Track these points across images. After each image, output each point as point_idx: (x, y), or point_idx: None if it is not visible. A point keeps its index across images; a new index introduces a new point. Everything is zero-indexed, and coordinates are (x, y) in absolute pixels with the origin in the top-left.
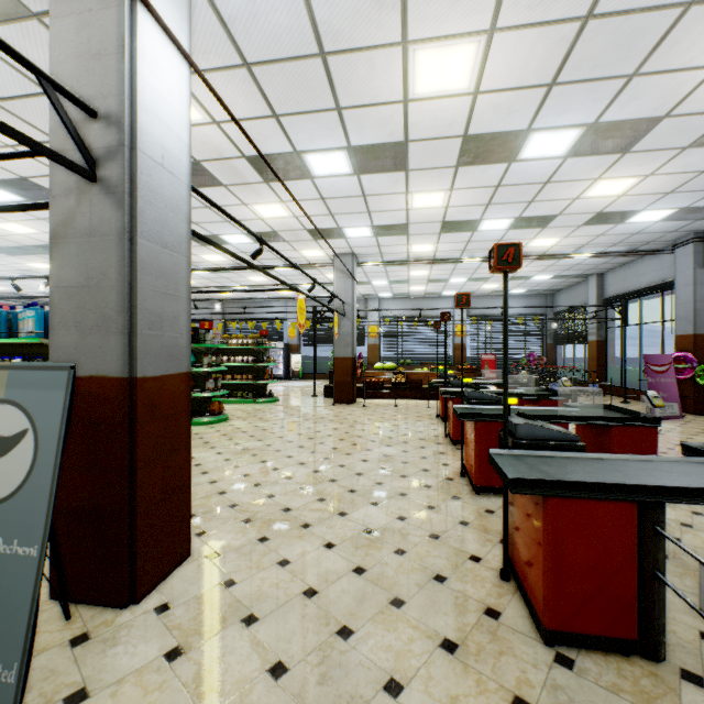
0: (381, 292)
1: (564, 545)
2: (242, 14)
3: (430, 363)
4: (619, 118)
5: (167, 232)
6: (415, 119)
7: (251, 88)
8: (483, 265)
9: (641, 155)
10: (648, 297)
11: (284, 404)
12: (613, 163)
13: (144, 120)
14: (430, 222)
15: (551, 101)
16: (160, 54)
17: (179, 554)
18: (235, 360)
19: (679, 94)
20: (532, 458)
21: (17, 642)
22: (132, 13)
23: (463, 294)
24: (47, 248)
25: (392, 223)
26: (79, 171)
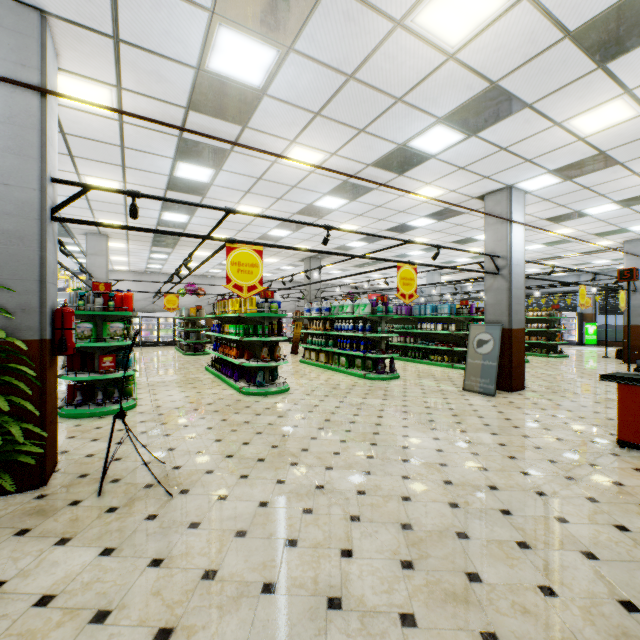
0: None
1: None
2: (544, 192)
3: None
4: None
5: (518, 284)
6: None
7: (547, 203)
8: None
9: None
10: None
11: (572, 359)
12: None
13: (513, 255)
14: None
15: None
16: (516, 232)
17: (521, 387)
18: (531, 326)
19: None
20: None
21: (493, 381)
22: (509, 226)
23: None
24: (421, 267)
25: None
26: (496, 274)
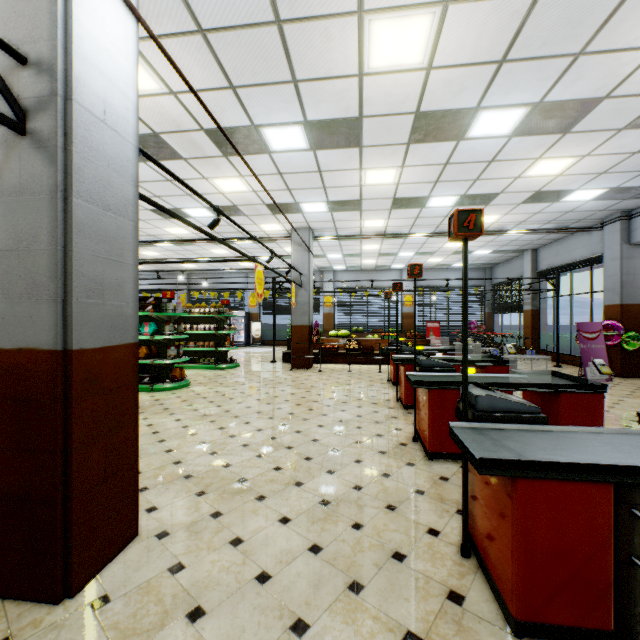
0: (335, 264)
1: (535, 529)
2: None
3: (380, 330)
4: (563, 98)
5: (110, 194)
6: (369, 94)
7: (207, 57)
8: (429, 240)
9: (580, 136)
10: (577, 270)
11: (244, 369)
12: (553, 143)
13: (81, 69)
14: (382, 198)
15: (500, 79)
16: (100, 1)
17: (125, 536)
18: (198, 328)
19: (620, 74)
20: (495, 431)
21: None
22: None
23: (416, 264)
24: None
25: (346, 199)
26: (4, 120)
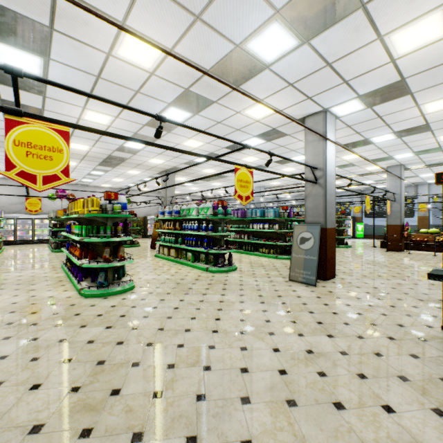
0: (428, 180)
1: None
2: (349, 119)
3: None
4: None
5: (331, 192)
6: (430, 117)
7: (348, 130)
8: None
9: None
10: None
11: (354, 249)
12: None
13: (327, 167)
14: None
15: None
16: (330, 148)
17: (333, 275)
18: None
19: None
20: None
21: (314, 273)
22: (325, 143)
23: None
24: None
25: (427, 149)
26: (315, 183)
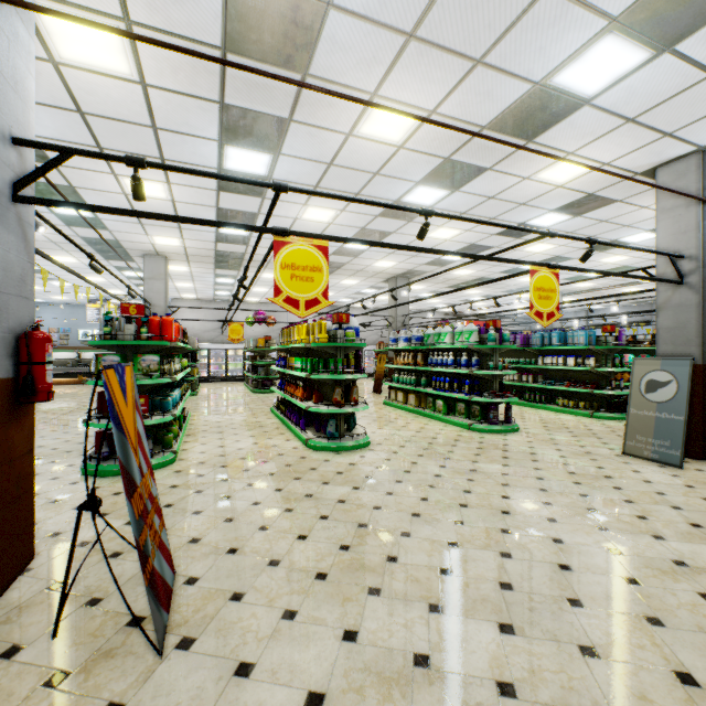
0: None
1: None
2: None
3: None
4: None
5: None
6: None
7: None
8: None
9: None
10: None
11: None
12: None
13: None
14: None
15: None
16: None
17: None
18: None
19: None
20: None
21: (678, 444)
22: (702, 210)
23: None
24: None
25: None
26: (678, 283)
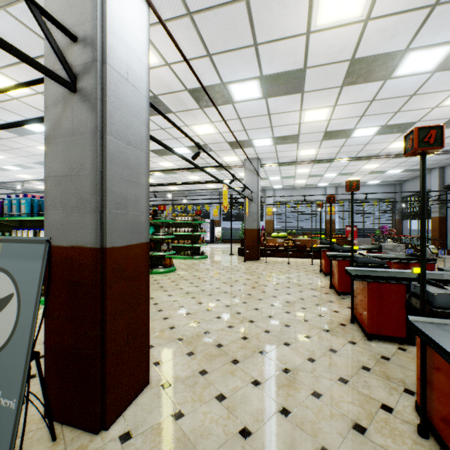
0: (274, 184)
1: None
2: None
3: (309, 233)
4: None
5: (131, 132)
6: (313, 48)
7: (192, 33)
8: (350, 163)
9: None
10: None
11: (211, 260)
12: None
13: (112, 41)
14: (315, 132)
15: (431, 21)
16: None
17: (140, 384)
18: (180, 230)
19: None
20: None
21: None
22: None
23: (353, 180)
24: None
25: (287, 135)
26: (62, 82)
